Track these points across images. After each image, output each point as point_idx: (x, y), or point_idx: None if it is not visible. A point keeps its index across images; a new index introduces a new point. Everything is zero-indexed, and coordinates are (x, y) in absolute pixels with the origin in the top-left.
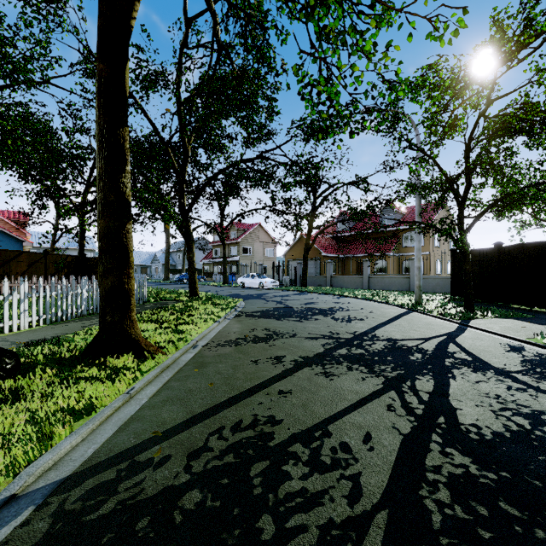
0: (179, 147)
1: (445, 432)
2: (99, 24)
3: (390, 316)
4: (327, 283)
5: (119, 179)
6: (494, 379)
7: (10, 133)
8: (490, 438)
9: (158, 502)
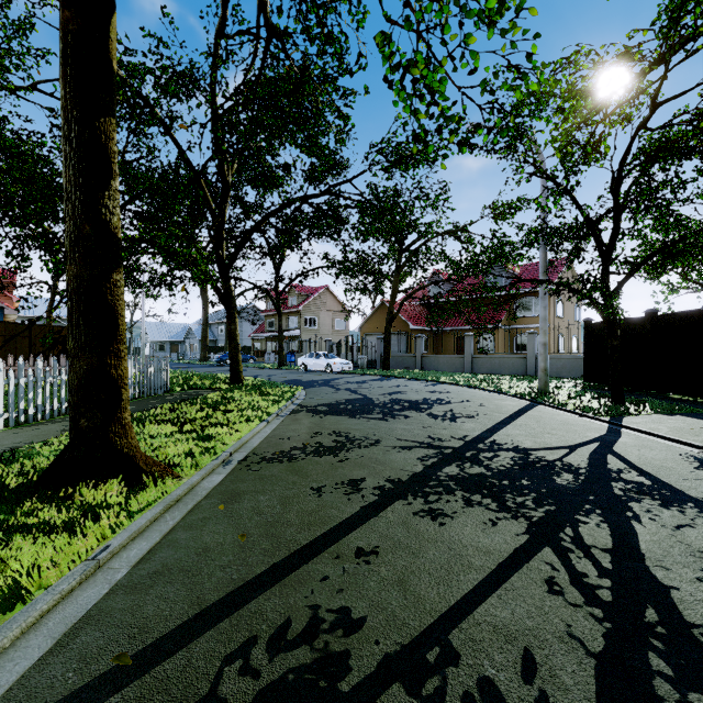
0: (217, 179)
1: (671, 649)
2: None
3: (509, 411)
4: (416, 365)
5: (98, 200)
6: (702, 520)
7: None
8: None
9: None
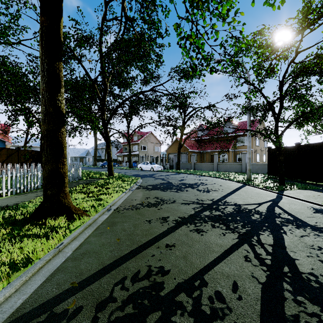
0: (102, 84)
1: (292, 281)
2: None
3: (233, 188)
4: (192, 167)
5: (55, 97)
6: (312, 234)
7: None
8: None
9: None
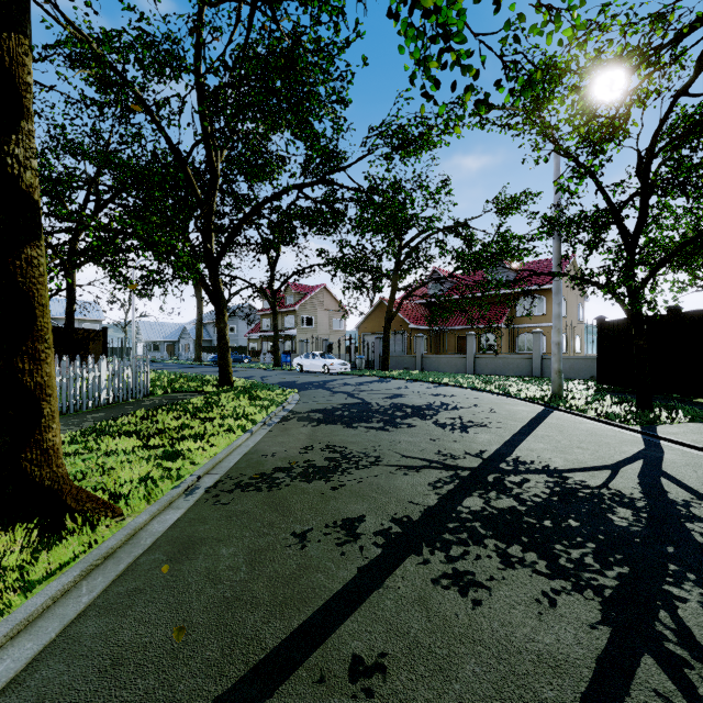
0: (205, 168)
1: None
2: None
3: (524, 418)
4: (416, 366)
5: (0, 145)
6: None
7: None
8: None
9: None
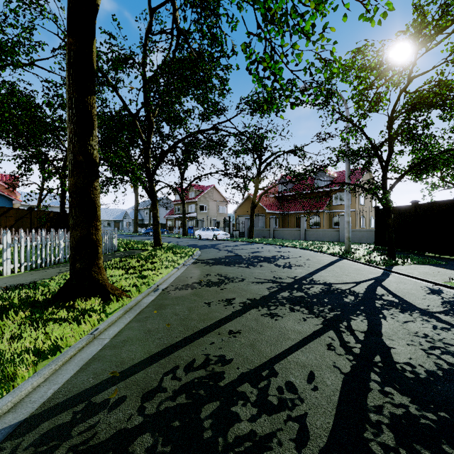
0: (145, 119)
1: (383, 371)
2: (68, 2)
3: (324, 262)
4: (270, 235)
5: (87, 142)
6: (420, 319)
7: (1, 107)
8: (424, 377)
9: (109, 448)
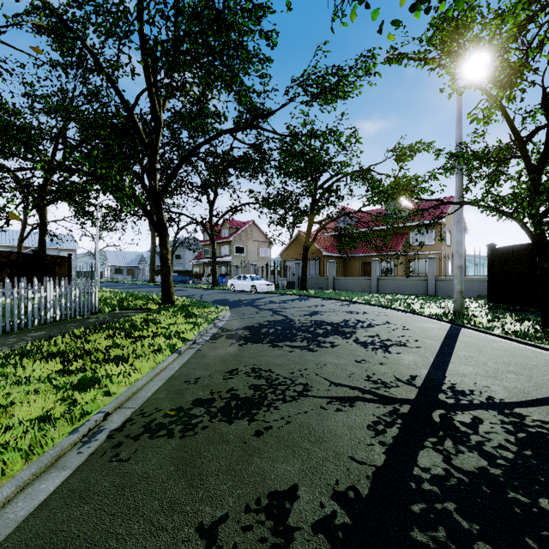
0: (151, 118)
1: None
2: None
3: (438, 336)
4: (329, 286)
5: None
6: None
7: None
8: None
9: None
